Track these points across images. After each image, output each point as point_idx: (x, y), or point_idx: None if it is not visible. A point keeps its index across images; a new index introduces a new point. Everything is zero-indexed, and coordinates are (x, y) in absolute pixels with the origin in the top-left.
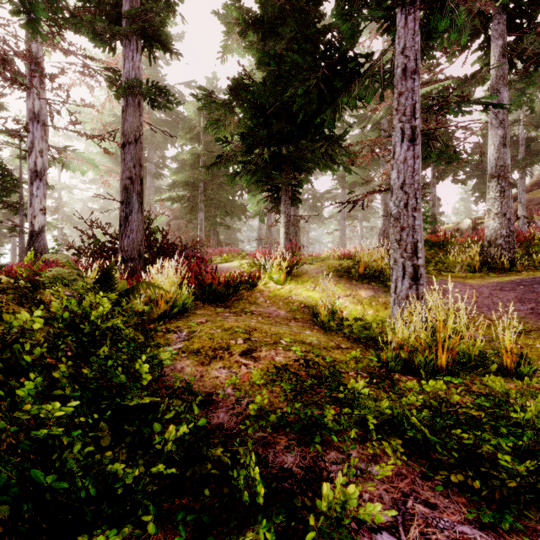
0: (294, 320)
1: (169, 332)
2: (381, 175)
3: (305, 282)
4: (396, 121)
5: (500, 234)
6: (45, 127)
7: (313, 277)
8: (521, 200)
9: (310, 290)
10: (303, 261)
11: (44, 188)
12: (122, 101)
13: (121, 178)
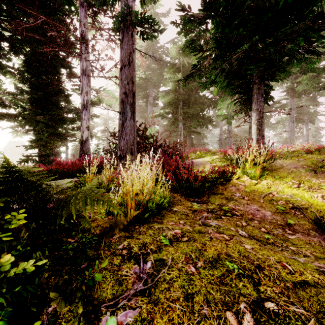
0: (287, 227)
1: (129, 258)
2: None
3: (283, 177)
4: None
5: None
6: (89, 78)
7: (292, 172)
8: None
9: (293, 187)
10: (274, 156)
11: (88, 114)
12: (120, 35)
13: (119, 94)
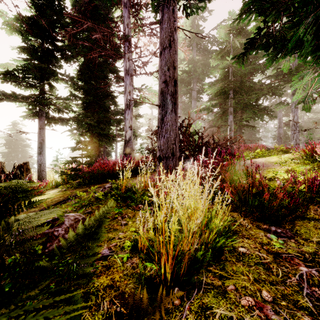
0: None
1: None
2: None
3: None
4: None
5: None
6: (131, 77)
7: None
8: None
9: None
10: None
11: (130, 114)
12: (160, 15)
13: (159, 84)
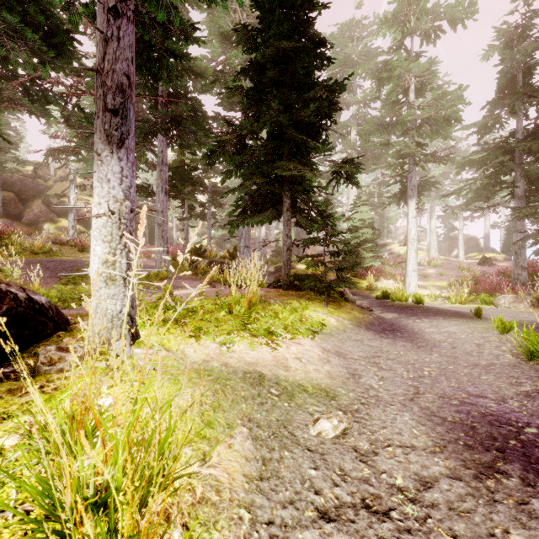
0: None
1: None
2: None
3: None
4: None
5: None
6: None
7: None
8: None
9: None
10: None
11: None
12: None
13: None
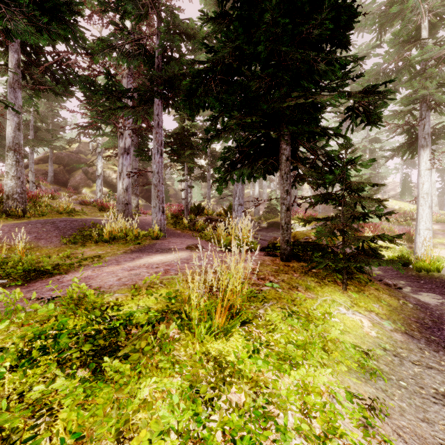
0: None
1: None
2: None
3: None
4: None
5: (17, 191)
6: None
7: None
8: (31, 169)
9: None
10: None
11: None
12: None
13: None
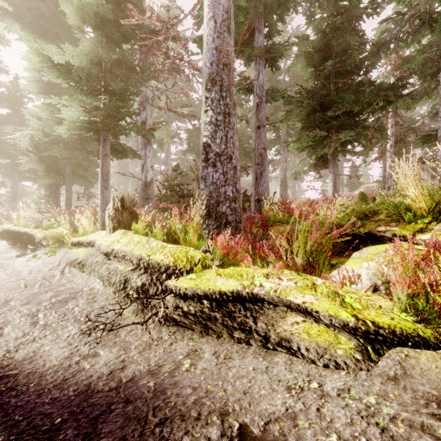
0: None
1: None
2: (381, 150)
3: None
4: (440, 124)
5: None
6: (150, 107)
7: None
8: (427, 168)
9: None
10: None
11: (152, 151)
12: (257, 99)
13: (257, 148)
